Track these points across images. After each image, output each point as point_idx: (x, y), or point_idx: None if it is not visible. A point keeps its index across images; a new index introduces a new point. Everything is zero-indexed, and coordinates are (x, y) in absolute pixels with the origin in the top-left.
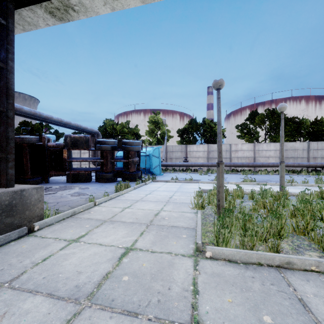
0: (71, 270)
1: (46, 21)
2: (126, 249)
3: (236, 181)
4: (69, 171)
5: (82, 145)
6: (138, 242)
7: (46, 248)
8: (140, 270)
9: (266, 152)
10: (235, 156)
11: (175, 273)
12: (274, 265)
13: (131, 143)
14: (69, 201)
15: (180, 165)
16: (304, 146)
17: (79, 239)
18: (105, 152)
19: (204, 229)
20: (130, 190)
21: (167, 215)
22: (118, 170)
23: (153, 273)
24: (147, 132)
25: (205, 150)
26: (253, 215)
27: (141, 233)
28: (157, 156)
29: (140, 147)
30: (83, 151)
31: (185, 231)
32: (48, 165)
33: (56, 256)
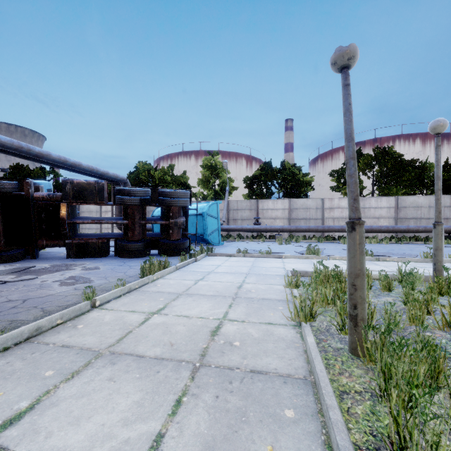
0: None
1: None
2: None
3: (340, 255)
4: (71, 239)
5: (93, 197)
6: (164, 449)
7: None
8: None
9: (375, 211)
10: (329, 216)
11: None
12: None
13: (172, 193)
14: (48, 297)
15: (250, 230)
16: (431, 201)
17: None
18: (131, 208)
19: (331, 382)
20: (168, 272)
21: (237, 335)
22: (152, 238)
23: None
24: (200, 182)
25: (286, 208)
26: (433, 340)
27: (176, 402)
28: (215, 215)
29: (188, 200)
30: (104, 209)
31: (287, 392)
32: (36, 229)
33: None
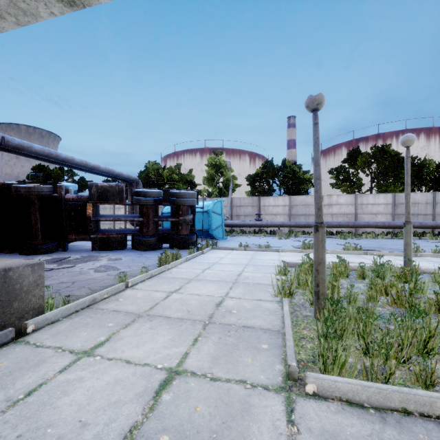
0: (69, 417)
1: (50, 7)
2: (168, 373)
3: (333, 249)
4: (95, 234)
5: (114, 198)
6: (190, 358)
7: (38, 369)
8: (191, 420)
9: (373, 207)
10: (328, 212)
11: (254, 430)
12: (434, 414)
13: (182, 194)
14: (90, 280)
15: (251, 225)
16: (428, 197)
17: (95, 350)
18: (146, 207)
19: (295, 333)
20: (180, 263)
21: (235, 306)
22: (163, 233)
23: (214, 428)
24: (205, 180)
25: (286, 204)
26: (374, 310)
27: (194, 340)
28: (219, 212)
29: (196, 200)
30: (117, 206)
31: (265, 337)
32: (66, 225)
33: (51, 387)
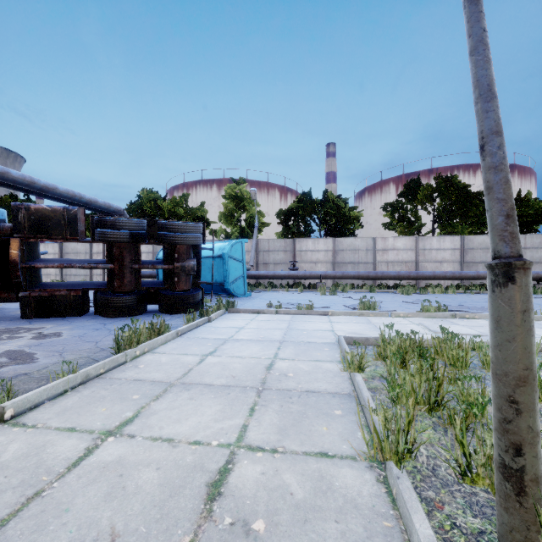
0: None
1: None
2: None
3: (403, 310)
4: (28, 290)
5: (60, 230)
6: None
7: None
8: None
9: (437, 253)
10: (382, 259)
11: None
12: None
13: (177, 226)
14: None
15: (284, 277)
16: None
17: None
18: (117, 246)
19: None
20: (163, 341)
21: (261, 494)
22: (149, 288)
23: None
24: (222, 216)
25: (329, 249)
26: None
27: None
28: (239, 258)
29: (200, 237)
30: (96, 250)
31: None
32: None
33: None
